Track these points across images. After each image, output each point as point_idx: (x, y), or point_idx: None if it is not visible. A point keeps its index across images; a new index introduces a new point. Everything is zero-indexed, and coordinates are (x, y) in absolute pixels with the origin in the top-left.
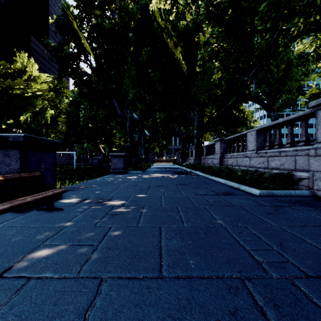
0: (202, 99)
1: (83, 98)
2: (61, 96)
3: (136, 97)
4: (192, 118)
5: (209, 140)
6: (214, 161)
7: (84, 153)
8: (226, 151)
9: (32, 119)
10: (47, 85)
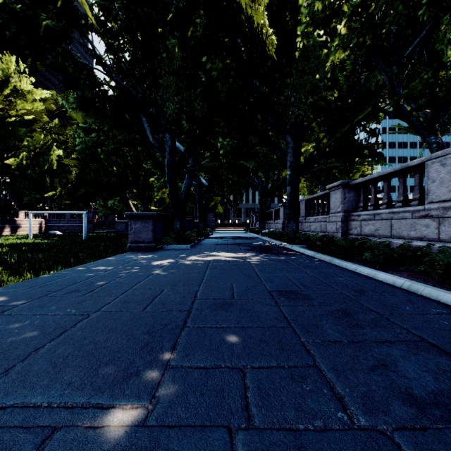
0: (302, 113)
1: (82, 109)
2: (69, 124)
3: (180, 108)
4: (282, 148)
5: (304, 192)
6: (329, 226)
7: (110, 214)
8: (355, 207)
9: (28, 161)
10: (46, 106)
